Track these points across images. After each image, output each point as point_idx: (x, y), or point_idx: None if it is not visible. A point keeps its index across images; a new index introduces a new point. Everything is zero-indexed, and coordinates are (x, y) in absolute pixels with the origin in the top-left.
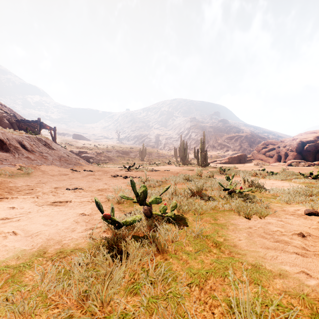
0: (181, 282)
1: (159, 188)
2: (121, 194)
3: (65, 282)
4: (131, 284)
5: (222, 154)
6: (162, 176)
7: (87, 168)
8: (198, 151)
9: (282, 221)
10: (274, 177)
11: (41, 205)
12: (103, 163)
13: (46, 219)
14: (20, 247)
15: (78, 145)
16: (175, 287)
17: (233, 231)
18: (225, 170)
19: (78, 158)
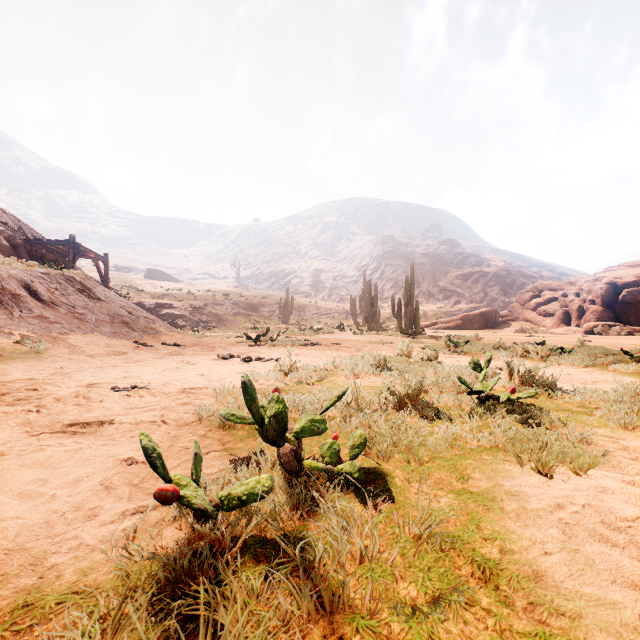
0: None
1: (319, 387)
2: (227, 410)
3: None
4: None
5: (447, 310)
6: (327, 356)
7: (170, 339)
8: (399, 303)
9: (635, 484)
10: (569, 359)
11: (36, 434)
12: (205, 327)
13: (32, 477)
14: None
15: (156, 291)
16: None
17: (518, 517)
18: (458, 344)
19: (152, 319)
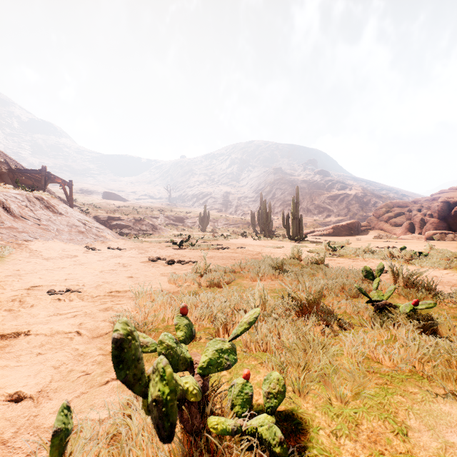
0: None
1: (228, 289)
2: None
3: None
4: None
5: (320, 221)
6: (234, 259)
7: (114, 244)
8: (288, 216)
9: None
10: (429, 262)
11: None
12: (144, 234)
13: None
14: None
15: (109, 208)
16: None
17: None
18: (335, 248)
19: (102, 228)
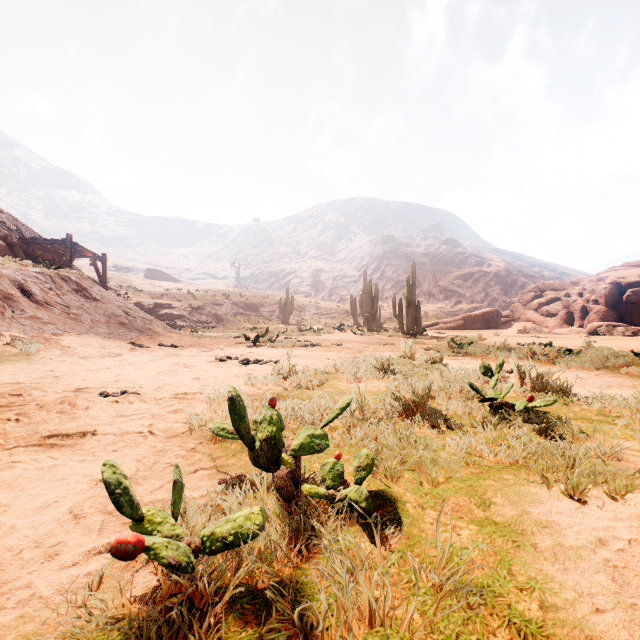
0: None
1: (320, 392)
2: (217, 424)
3: None
4: None
5: (447, 310)
6: (327, 358)
7: (167, 340)
8: (401, 303)
9: None
10: (578, 361)
11: (8, 447)
12: (204, 328)
13: None
14: None
15: (155, 291)
16: None
17: (556, 558)
18: (461, 345)
19: (149, 319)
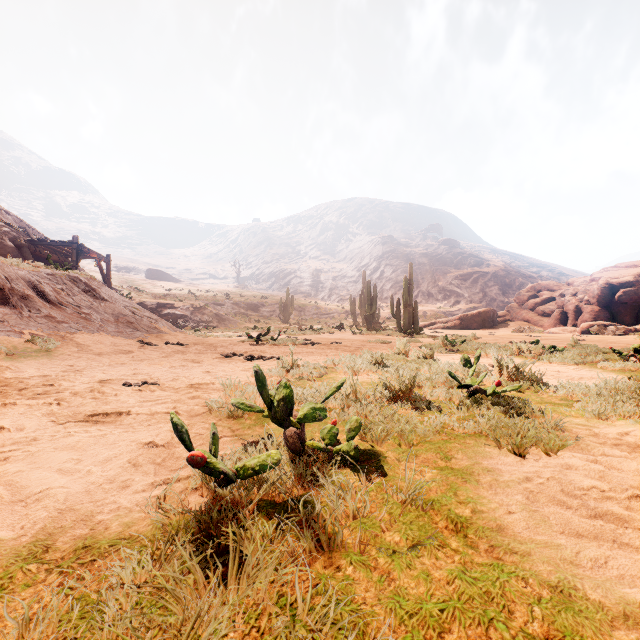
0: None
1: (320, 382)
2: (237, 400)
3: None
4: None
5: (446, 310)
6: (327, 355)
7: (173, 339)
8: (398, 303)
9: (597, 462)
10: (560, 357)
11: (62, 422)
12: (206, 327)
13: (67, 457)
14: None
15: (156, 291)
16: None
17: (491, 487)
18: (455, 343)
19: (155, 318)
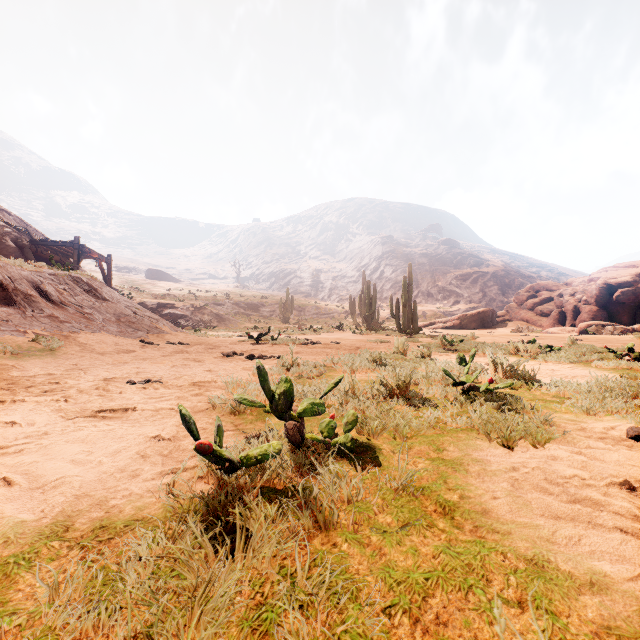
0: (369, 603)
1: (319, 381)
2: (240, 395)
3: (104, 606)
4: (256, 608)
5: (445, 310)
6: (326, 354)
7: (174, 339)
8: (398, 303)
9: (581, 454)
10: (556, 356)
11: (71, 418)
12: (207, 327)
13: (78, 449)
14: (15, 515)
15: (157, 291)
16: (355, 617)
17: (479, 476)
18: (453, 343)
19: (156, 318)
